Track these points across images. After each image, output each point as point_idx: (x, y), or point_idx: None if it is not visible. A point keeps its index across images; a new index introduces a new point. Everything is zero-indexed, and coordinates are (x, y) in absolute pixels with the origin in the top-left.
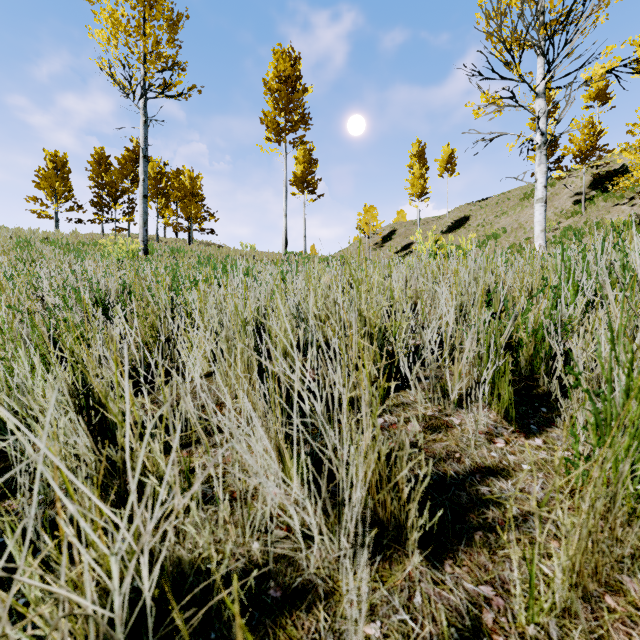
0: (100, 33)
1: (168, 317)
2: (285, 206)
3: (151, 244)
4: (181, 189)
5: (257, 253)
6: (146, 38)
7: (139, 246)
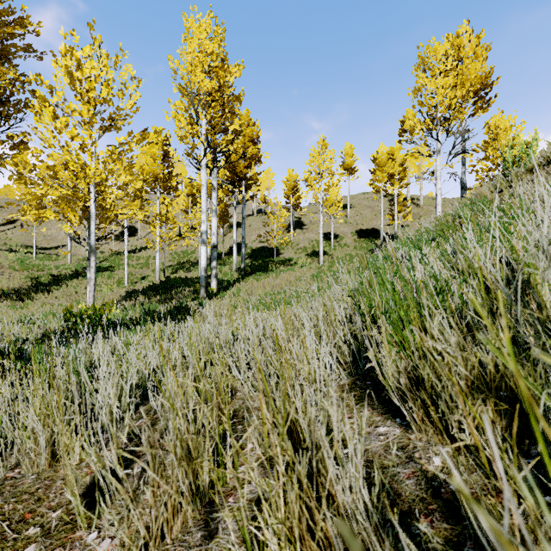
0: None
1: None
2: None
3: None
4: None
5: None
6: None
7: None
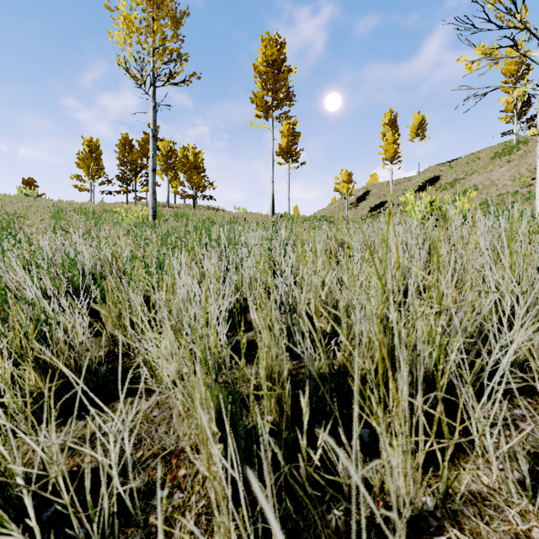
0: (118, 35)
1: (63, 366)
2: (272, 173)
3: (160, 210)
4: (186, 163)
5: (248, 215)
6: (154, 34)
7: (147, 213)
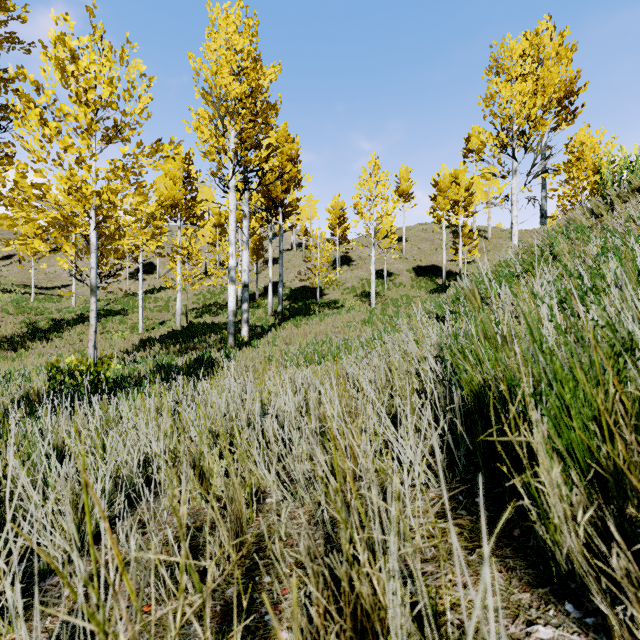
0: None
1: None
2: None
3: None
4: None
5: None
6: None
7: None
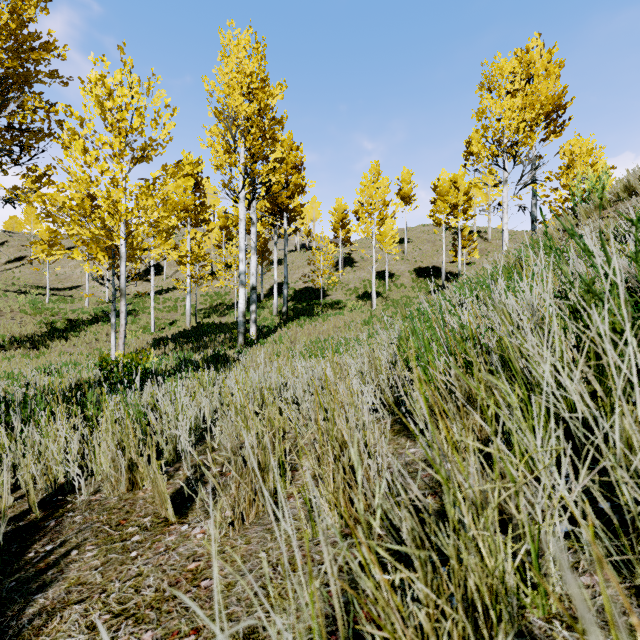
0: None
1: None
2: None
3: None
4: None
5: None
6: None
7: None
